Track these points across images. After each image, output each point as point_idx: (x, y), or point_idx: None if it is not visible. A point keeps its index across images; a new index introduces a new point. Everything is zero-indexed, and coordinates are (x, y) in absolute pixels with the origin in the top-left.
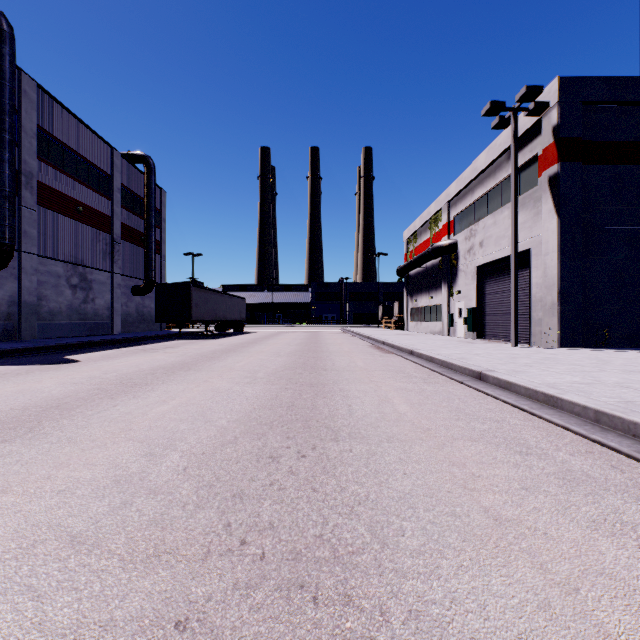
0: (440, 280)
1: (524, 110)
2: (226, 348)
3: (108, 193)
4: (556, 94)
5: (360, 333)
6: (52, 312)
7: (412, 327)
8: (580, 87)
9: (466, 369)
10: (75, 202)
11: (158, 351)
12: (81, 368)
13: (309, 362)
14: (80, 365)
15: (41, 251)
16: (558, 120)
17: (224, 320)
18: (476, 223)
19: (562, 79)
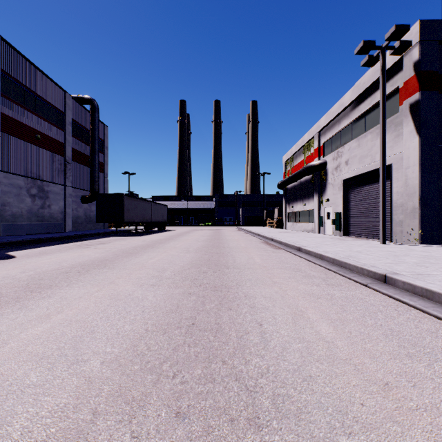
0: (312, 191)
1: (390, 49)
2: (147, 244)
3: (62, 125)
4: (417, 35)
5: (251, 231)
6: (14, 215)
7: (289, 226)
8: (437, 29)
9: (364, 270)
10: (34, 131)
11: (90, 247)
12: (7, 265)
13: (213, 258)
14: (10, 262)
15: (5, 168)
16: (419, 56)
17: (150, 221)
18: (342, 146)
19: (422, 22)
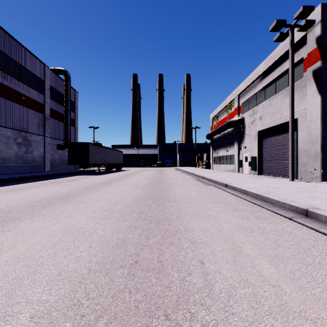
0: (233, 140)
1: (297, 26)
2: (105, 181)
3: (42, 90)
4: (319, 15)
5: (187, 171)
6: (4, 159)
7: (215, 167)
8: None
9: (286, 204)
10: (20, 94)
11: (60, 183)
12: None
13: (157, 193)
14: None
15: None
16: (320, 32)
17: (109, 163)
18: (257, 105)
19: (323, 5)
